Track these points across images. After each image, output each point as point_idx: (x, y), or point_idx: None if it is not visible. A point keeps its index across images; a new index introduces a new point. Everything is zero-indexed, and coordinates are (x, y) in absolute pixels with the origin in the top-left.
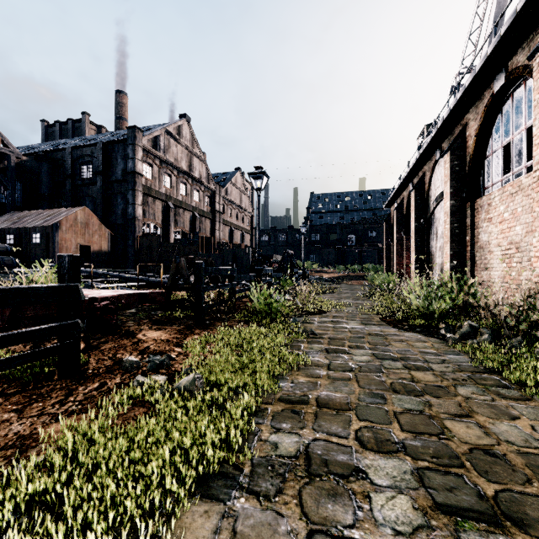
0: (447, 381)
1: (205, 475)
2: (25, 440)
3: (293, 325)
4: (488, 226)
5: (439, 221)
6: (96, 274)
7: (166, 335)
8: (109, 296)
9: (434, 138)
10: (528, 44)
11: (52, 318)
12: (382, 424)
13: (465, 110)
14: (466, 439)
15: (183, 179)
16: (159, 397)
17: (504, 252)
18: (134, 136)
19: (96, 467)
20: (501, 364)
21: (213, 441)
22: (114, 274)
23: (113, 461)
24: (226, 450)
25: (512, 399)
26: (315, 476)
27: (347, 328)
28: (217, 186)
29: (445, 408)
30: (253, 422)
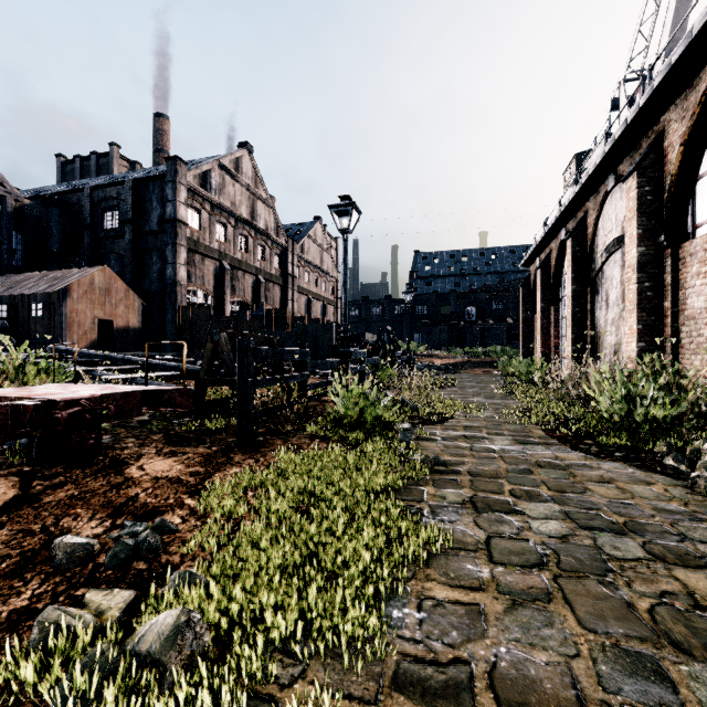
0: None
1: None
2: None
3: (403, 445)
4: (704, 284)
5: (611, 282)
6: (112, 360)
7: (180, 468)
8: (84, 398)
9: (608, 156)
10: None
11: None
12: None
13: (663, 107)
14: None
15: (243, 231)
16: (79, 683)
17: None
18: (174, 169)
19: None
20: None
21: None
22: (137, 360)
23: None
24: None
25: None
26: None
27: (494, 450)
28: (290, 241)
29: None
30: None
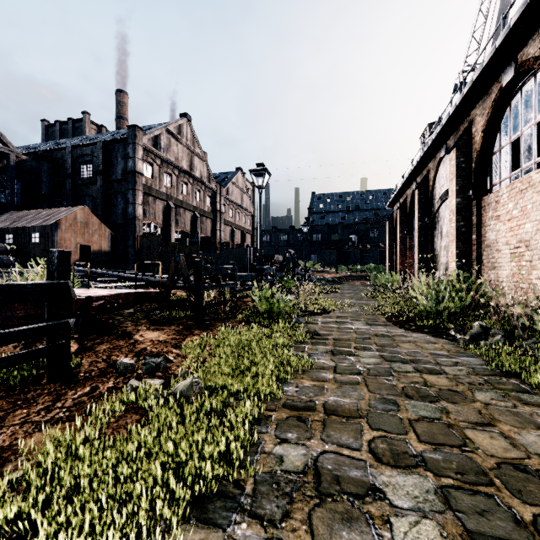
0: (463, 385)
1: (202, 494)
2: (3, 452)
3: (296, 325)
4: (495, 224)
5: (443, 220)
6: (95, 274)
7: (164, 336)
8: (105, 296)
9: (440, 135)
10: (539, 35)
11: (44, 318)
12: (397, 434)
13: (471, 106)
14: (491, 451)
15: (183, 179)
16: (154, 403)
17: (512, 250)
18: (134, 134)
19: (79, 485)
20: (519, 367)
21: (211, 454)
22: (114, 274)
23: (98, 479)
24: (225, 466)
25: (535, 406)
26: (326, 496)
27: (352, 328)
28: (218, 186)
29: (465, 416)
30: (255, 432)
